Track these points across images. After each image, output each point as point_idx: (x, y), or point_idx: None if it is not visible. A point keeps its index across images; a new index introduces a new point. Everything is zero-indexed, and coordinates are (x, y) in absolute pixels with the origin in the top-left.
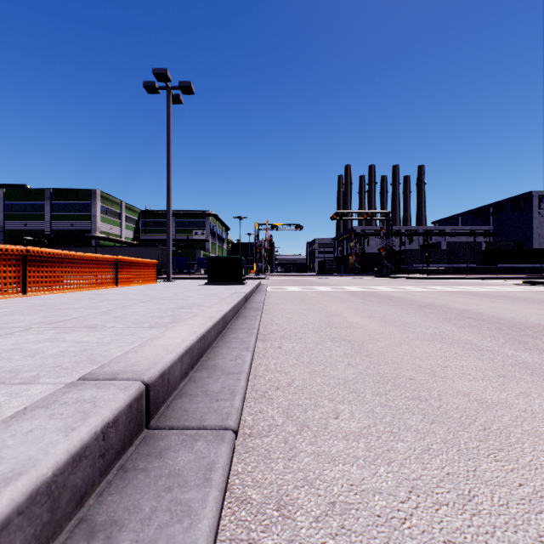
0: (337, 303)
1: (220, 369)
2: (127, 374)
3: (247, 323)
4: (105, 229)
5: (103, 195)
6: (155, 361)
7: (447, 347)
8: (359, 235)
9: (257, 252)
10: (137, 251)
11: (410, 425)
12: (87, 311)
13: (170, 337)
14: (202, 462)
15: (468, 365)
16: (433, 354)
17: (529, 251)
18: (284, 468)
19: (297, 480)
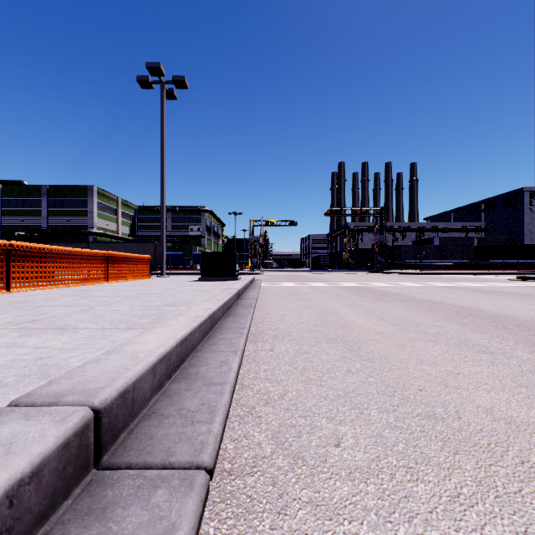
0: (332, 300)
1: (202, 378)
2: (73, 396)
3: (238, 322)
4: (102, 225)
5: (99, 191)
6: (116, 376)
7: (454, 349)
8: (353, 231)
9: (252, 247)
10: (132, 246)
11: (429, 456)
12: (65, 309)
13: (144, 342)
14: (158, 528)
15: (482, 371)
16: (441, 358)
17: (520, 246)
18: (271, 529)
19: None
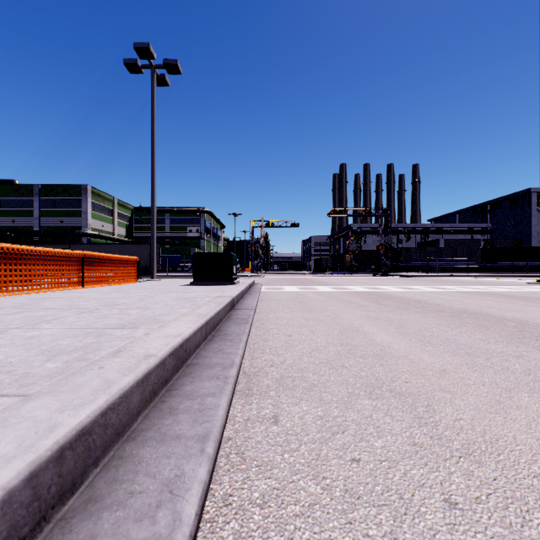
0: (347, 309)
1: None
2: None
3: (224, 351)
4: (97, 226)
5: (94, 191)
6: None
7: None
8: (356, 233)
9: (253, 249)
10: (127, 248)
11: None
12: None
13: None
14: None
15: None
16: None
17: (529, 248)
18: None
19: None
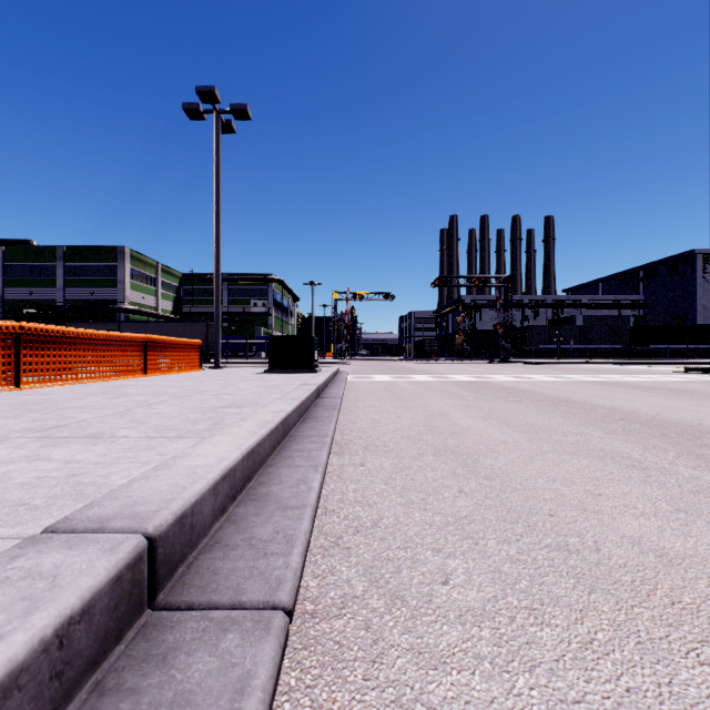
0: (440, 399)
1: (274, 501)
2: (122, 521)
3: (318, 428)
4: (136, 299)
5: (133, 254)
6: (170, 497)
7: (597, 463)
8: (469, 307)
9: (335, 329)
10: (177, 327)
11: (559, 596)
12: (95, 412)
13: (202, 455)
14: (230, 676)
15: (631, 492)
16: (579, 475)
17: (691, 327)
18: (364, 680)
19: (384, 704)
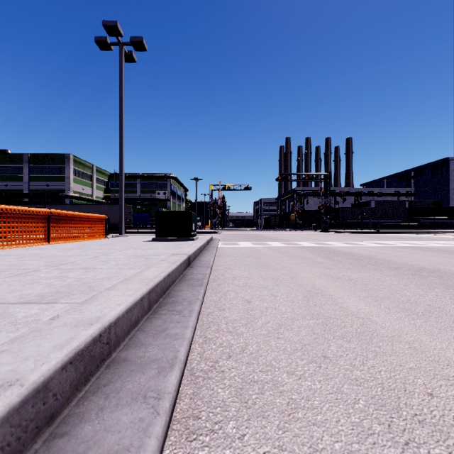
0: (303, 266)
1: None
2: None
3: (168, 332)
4: (78, 190)
5: (75, 159)
6: None
7: None
8: (300, 195)
9: (211, 209)
10: (102, 208)
11: None
12: None
13: None
14: None
15: None
16: None
17: (447, 208)
18: None
19: None
